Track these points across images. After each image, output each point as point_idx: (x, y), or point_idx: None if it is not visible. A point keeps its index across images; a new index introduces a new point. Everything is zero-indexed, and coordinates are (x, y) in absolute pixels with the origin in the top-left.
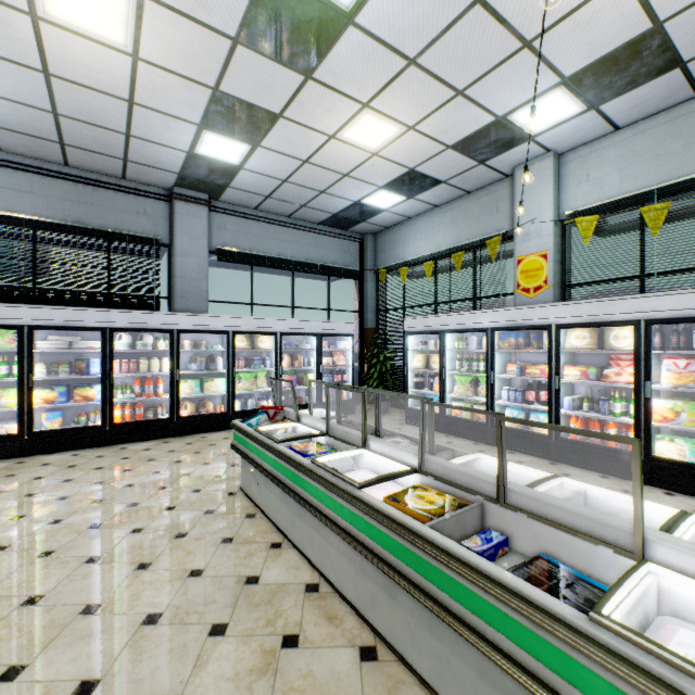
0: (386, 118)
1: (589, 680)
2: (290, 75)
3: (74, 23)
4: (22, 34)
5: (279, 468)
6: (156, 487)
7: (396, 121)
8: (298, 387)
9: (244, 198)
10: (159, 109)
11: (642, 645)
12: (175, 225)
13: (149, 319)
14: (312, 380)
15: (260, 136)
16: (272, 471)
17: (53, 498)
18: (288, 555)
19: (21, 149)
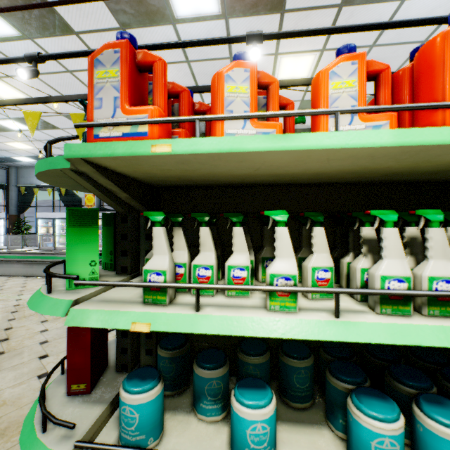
0: (28, 145)
1: (59, 257)
2: None
3: None
4: None
5: None
6: None
7: (33, 146)
8: None
9: None
10: None
11: (63, 252)
12: None
13: None
14: None
15: None
16: None
17: None
18: None
19: None
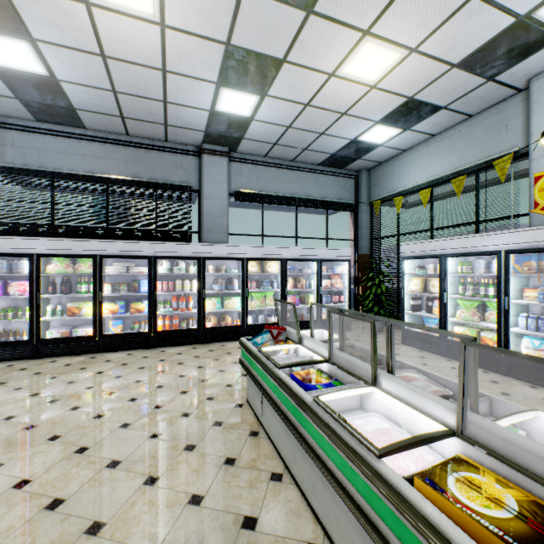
0: (386, 44)
1: None
2: (292, 13)
3: (115, 2)
4: (82, 23)
5: (280, 396)
6: (179, 390)
7: (398, 44)
8: (300, 305)
9: (256, 147)
10: (185, 73)
11: None
12: (203, 174)
13: (182, 249)
14: (313, 303)
15: (266, 85)
16: (272, 396)
17: (103, 393)
18: (288, 493)
19: (98, 126)
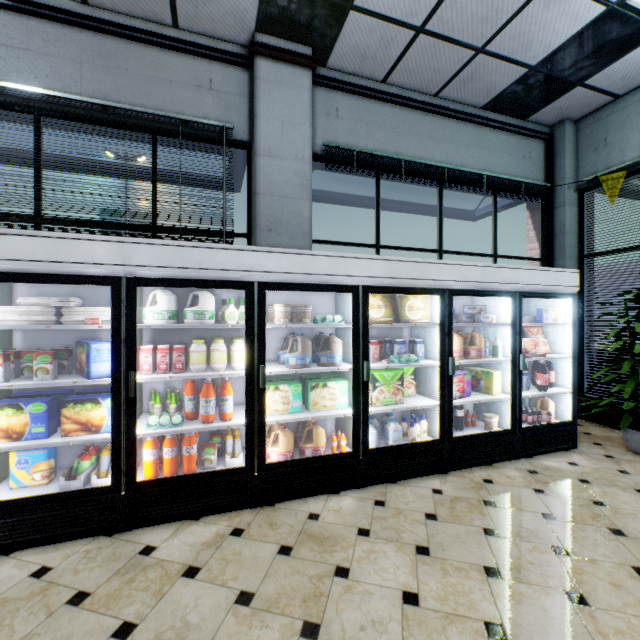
0: None
1: None
2: None
3: None
4: None
5: None
6: None
7: None
8: (473, 396)
9: (373, 45)
10: None
11: None
12: (257, 101)
13: (204, 260)
14: None
15: None
16: None
17: None
18: None
19: None
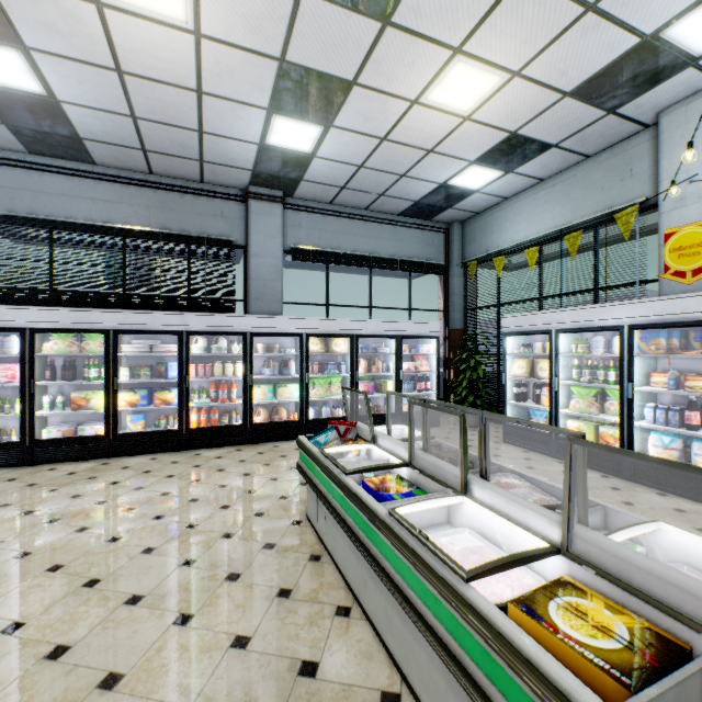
0: (482, 65)
1: None
2: (364, 24)
3: (135, 3)
4: (91, 28)
5: (347, 509)
6: (219, 504)
7: (497, 66)
8: (375, 394)
9: (319, 191)
10: (226, 96)
11: None
12: (250, 225)
13: (222, 322)
14: (390, 392)
15: (332, 113)
16: (338, 510)
17: (120, 509)
18: (357, 631)
19: (111, 161)
